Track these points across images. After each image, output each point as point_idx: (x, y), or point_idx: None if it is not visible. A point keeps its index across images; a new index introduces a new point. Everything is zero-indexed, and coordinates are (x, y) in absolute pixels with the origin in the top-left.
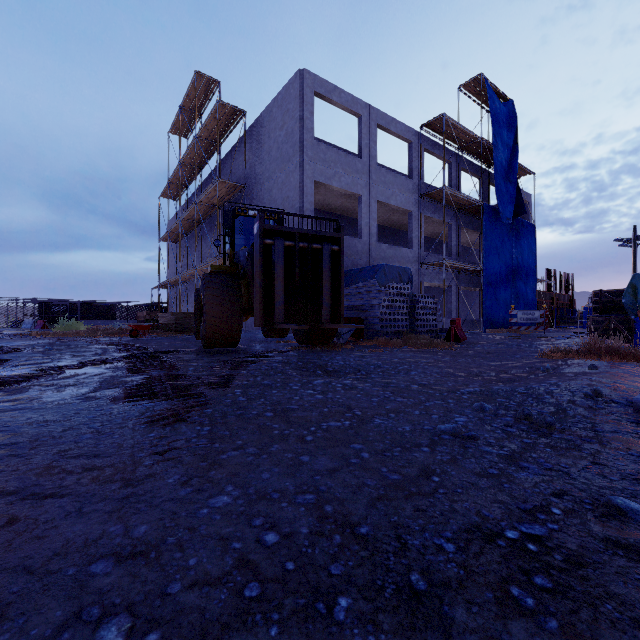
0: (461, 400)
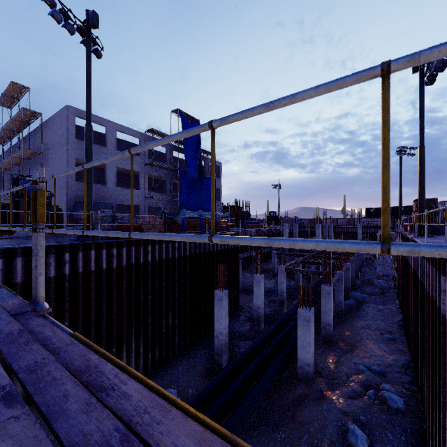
0: None
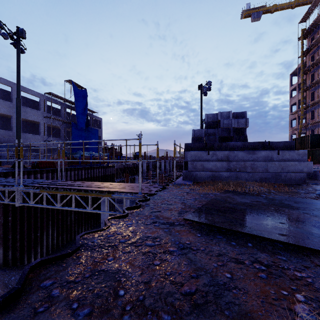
0: None
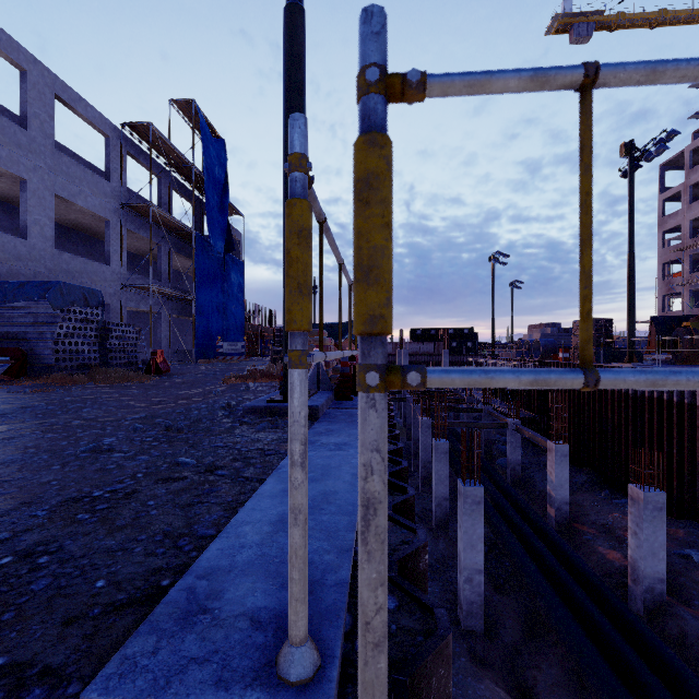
0: (121, 426)
